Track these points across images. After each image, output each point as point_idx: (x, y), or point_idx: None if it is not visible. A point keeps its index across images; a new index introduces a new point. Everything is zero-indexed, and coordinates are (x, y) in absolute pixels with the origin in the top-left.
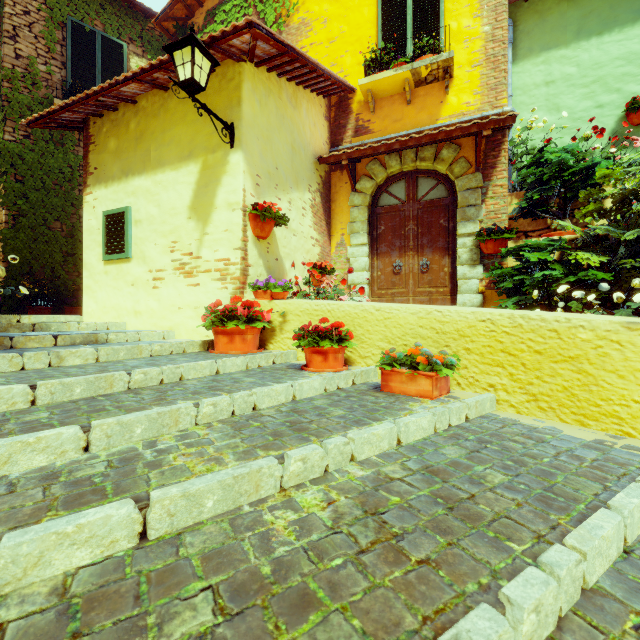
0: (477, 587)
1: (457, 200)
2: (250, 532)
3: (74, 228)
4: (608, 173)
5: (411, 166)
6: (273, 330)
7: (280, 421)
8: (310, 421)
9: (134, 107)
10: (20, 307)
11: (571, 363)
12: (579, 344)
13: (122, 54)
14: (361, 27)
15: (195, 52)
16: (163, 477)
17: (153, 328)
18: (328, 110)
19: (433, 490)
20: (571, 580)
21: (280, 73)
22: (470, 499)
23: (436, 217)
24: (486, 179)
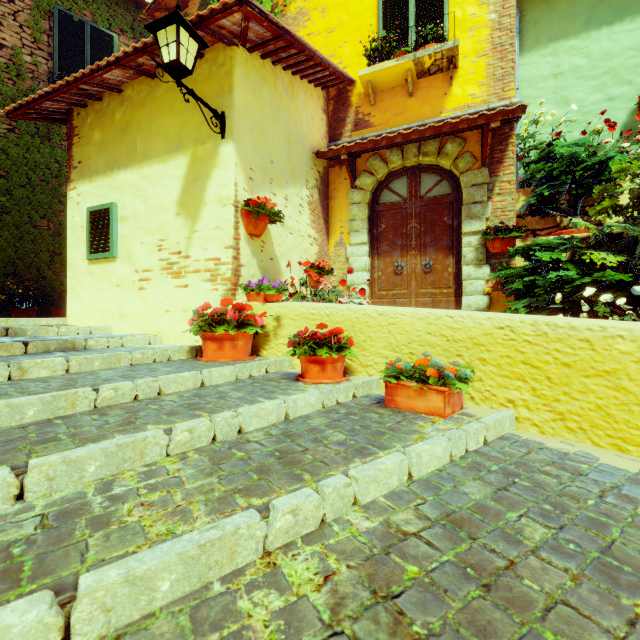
0: None
1: (462, 197)
2: (216, 633)
3: (61, 226)
4: (625, 167)
5: (413, 161)
6: (267, 335)
7: (269, 450)
8: (304, 450)
9: (119, 96)
10: (4, 309)
11: (606, 378)
12: (617, 356)
13: (112, 45)
14: (361, 16)
15: (180, 31)
16: (106, 545)
17: (139, 332)
18: (326, 103)
19: (459, 553)
20: None
21: (275, 60)
22: (509, 569)
23: (440, 215)
24: (492, 175)
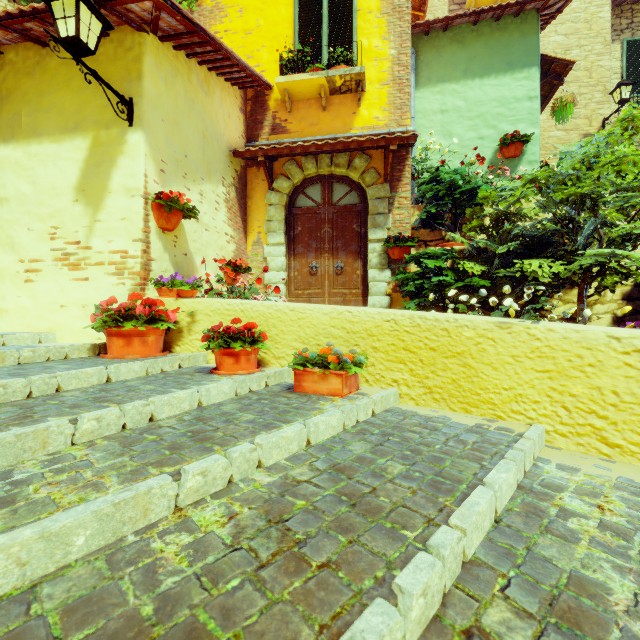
0: (373, 582)
1: (368, 207)
2: (132, 567)
3: None
4: (487, 195)
5: (327, 171)
6: (180, 331)
7: (181, 432)
8: (216, 429)
9: None
10: None
11: (458, 358)
12: (464, 341)
13: None
14: (278, 25)
15: (81, 7)
16: (15, 517)
17: (25, 330)
18: (244, 103)
19: (338, 488)
20: (454, 557)
21: (189, 53)
22: (372, 493)
23: (350, 222)
24: (393, 190)
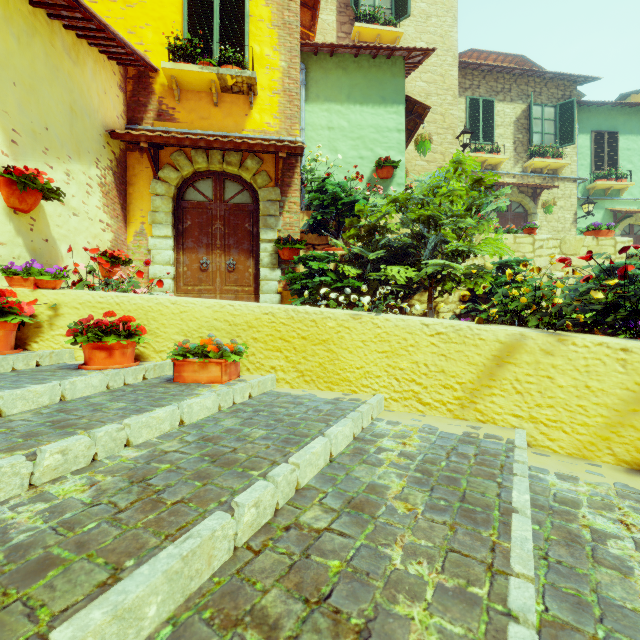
0: (217, 504)
1: (260, 208)
2: None
3: None
4: (362, 209)
5: (218, 167)
6: (39, 326)
7: (38, 423)
8: (80, 417)
9: None
10: None
11: (324, 345)
12: (328, 330)
13: None
14: (165, 6)
15: None
16: None
17: None
18: (124, 80)
19: (203, 452)
20: (287, 483)
21: (52, 14)
22: (233, 452)
23: (242, 221)
24: (283, 195)
